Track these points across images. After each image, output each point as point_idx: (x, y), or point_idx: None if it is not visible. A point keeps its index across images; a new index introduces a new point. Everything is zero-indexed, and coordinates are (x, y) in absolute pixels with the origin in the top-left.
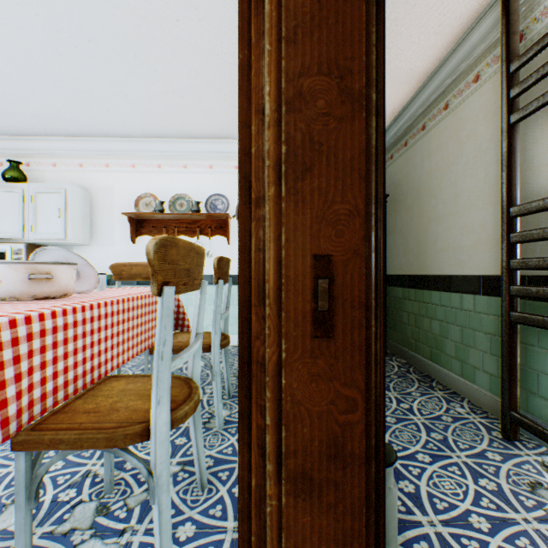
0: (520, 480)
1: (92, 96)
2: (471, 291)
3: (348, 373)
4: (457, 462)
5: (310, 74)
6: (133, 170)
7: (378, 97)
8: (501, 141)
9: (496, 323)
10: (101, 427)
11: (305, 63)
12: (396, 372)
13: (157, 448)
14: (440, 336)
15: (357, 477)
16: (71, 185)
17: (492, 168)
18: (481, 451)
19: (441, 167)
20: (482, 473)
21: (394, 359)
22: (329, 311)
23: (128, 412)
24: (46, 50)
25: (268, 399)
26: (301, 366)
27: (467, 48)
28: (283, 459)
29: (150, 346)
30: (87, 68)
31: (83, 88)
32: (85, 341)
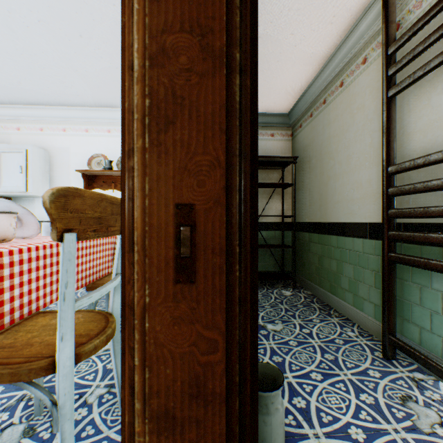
0: (394, 394)
1: (46, 70)
2: (360, 236)
3: (210, 316)
4: (344, 380)
5: (173, 32)
6: (86, 134)
7: (242, 56)
8: (382, 112)
9: (379, 262)
10: (9, 363)
11: (168, 21)
12: (302, 302)
13: (60, 381)
14: (337, 273)
15: (218, 414)
16: (31, 146)
17: (376, 134)
18: (364, 369)
19: (338, 134)
20: (363, 389)
21: (302, 291)
22: (191, 257)
23: (40, 346)
24: (1, 28)
25: (137, 341)
26: (165, 310)
27: (357, 35)
28: (147, 399)
29: (87, 283)
30: (39, 45)
31: (38, 63)
32: (12, 281)
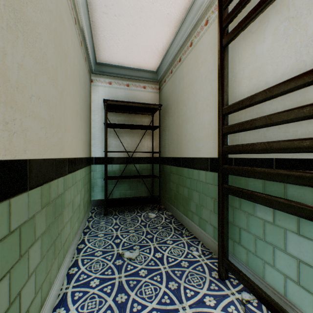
0: None
1: None
2: (204, 168)
3: None
4: None
5: None
6: None
7: None
8: (218, 59)
9: (217, 191)
10: None
11: None
12: (163, 224)
13: None
14: (188, 198)
15: None
16: None
17: (215, 83)
18: (202, 297)
19: (189, 85)
20: None
21: (165, 212)
22: None
23: None
24: None
25: None
26: None
27: (201, 0)
28: None
29: None
30: None
31: None
32: None
